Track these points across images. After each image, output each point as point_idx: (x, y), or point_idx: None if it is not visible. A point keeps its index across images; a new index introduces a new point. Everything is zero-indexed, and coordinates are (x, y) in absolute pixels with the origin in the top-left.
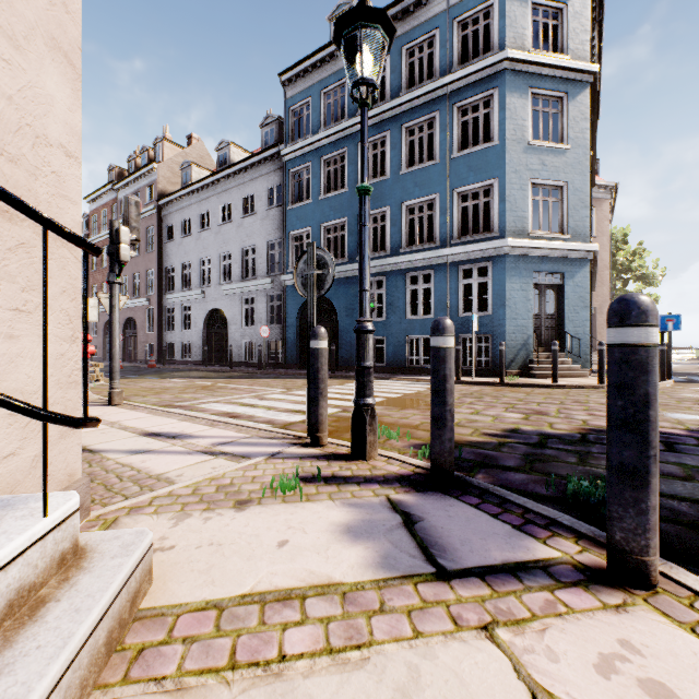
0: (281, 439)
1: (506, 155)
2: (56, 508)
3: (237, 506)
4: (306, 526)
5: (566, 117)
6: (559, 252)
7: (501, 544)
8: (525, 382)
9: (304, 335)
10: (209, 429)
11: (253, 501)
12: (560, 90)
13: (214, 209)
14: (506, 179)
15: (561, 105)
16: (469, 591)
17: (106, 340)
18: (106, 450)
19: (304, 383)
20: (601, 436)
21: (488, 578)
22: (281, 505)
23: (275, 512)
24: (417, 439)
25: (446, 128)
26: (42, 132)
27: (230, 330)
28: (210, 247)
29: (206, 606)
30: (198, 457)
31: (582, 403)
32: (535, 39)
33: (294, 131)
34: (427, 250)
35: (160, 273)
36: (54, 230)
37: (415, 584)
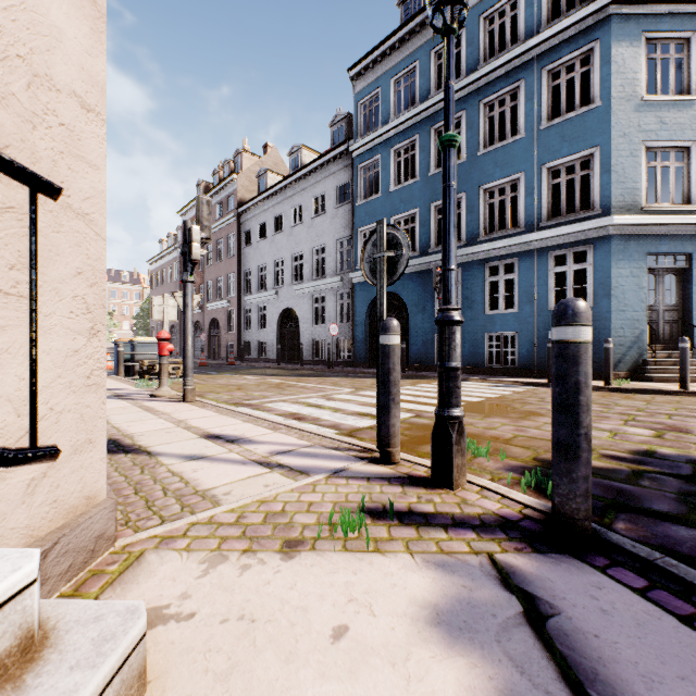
0: (345, 451)
1: (611, 117)
2: None
3: (285, 549)
4: (374, 601)
5: (694, 61)
6: (685, 228)
7: None
8: (640, 387)
9: (373, 333)
10: (269, 433)
11: (306, 544)
12: (686, 28)
13: (287, 212)
14: (611, 146)
15: (687, 47)
16: None
17: (195, 339)
18: (163, 453)
19: (373, 383)
20: None
21: None
22: (340, 554)
23: (332, 567)
24: (513, 459)
25: (532, 96)
26: (43, 71)
27: (302, 329)
28: (283, 249)
29: None
30: (252, 468)
31: None
32: None
33: (363, 125)
34: (510, 237)
35: (239, 276)
36: None
37: None
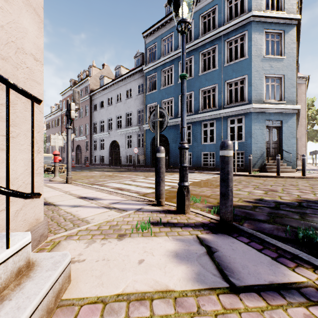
0: (142, 201)
1: (252, 63)
2: (15, 243)
3: (118, 237)
4: (153, 251)
5: (283, 42)
6: (280, 110)
7: (267, 270)
8: (262, 175)
9: (153, 152)
10: (108, 196)
11: (127, 235)
12: (280, 29)
13: (114, 96)
14: (252, 75)
15: (281, 36)
16: (251, 303)
17: None
18: (61, 205)
19: (153, 174)
20: (310, 204)
21: (263, 294)
22: (141, 237)
23: (138, 242)
24: (210, 203)
25: (221, 52)
26: (20, 46)
27: (121, 150)
28: (112, 113)
29: (97, 301)
30: (102, 209)
31: (295, 186)
32: (266, 6)
33: (149, 59)
34: (212, 111)
35: (90, 125)
36: (12, 88)
37: (217, 295)
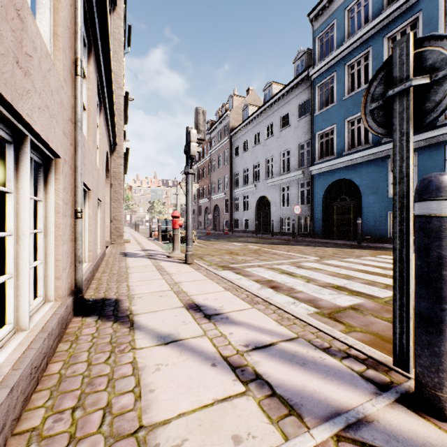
0: (343, 358)
1: None
2: None
3: None
4: None
5: None
6: None
7: None
8: None
9: (328, 212)
10: (247, 309)
11: None
12: None
13: (262, 130)
14: None
15: None
16: None
17: (205, 218)
18: (143, 327)
19: (333, 252)
20: None
21: None
22: None
23: None
24: None
25: None
26: None
27: (272, 210)
28: (259, 156)
29: None
30: (221, 378)
31: None
32: None
33: (320, 54)
34: None
35: (231, 177)
36: None
37: None
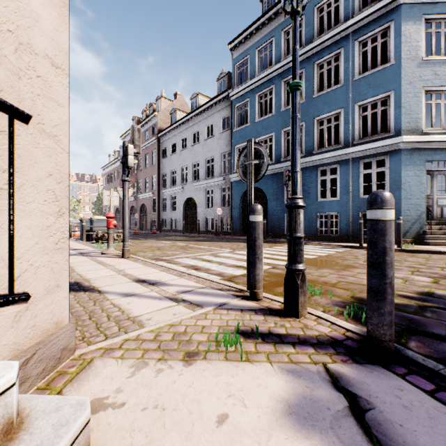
0: (226, 291)
1: (401, 71)
2: None
3: (186, 358)
4: (245, 397)
5: None
6: None
7: None
8: (421, 249)
9: (244, 213)
10: (177, 279)
11: (200, 355)
12: None
13: (189, 136)
14: (401, 90)
15: None
16: None
17: (131, 217)
18: (108, 292)
19: (244, 246)
20: None
21: None
22: (223, 362)
23: (217, 372)
24: (338, 297)
25: (349, 59)
26: (26, 41)
27: (198, 210)
28: (186, 159)
29: None
30: (165, 302)
31: None
32: None
33: (238, 79)
34: (334, 150)
35: (158, 177)
36: None
37: None
